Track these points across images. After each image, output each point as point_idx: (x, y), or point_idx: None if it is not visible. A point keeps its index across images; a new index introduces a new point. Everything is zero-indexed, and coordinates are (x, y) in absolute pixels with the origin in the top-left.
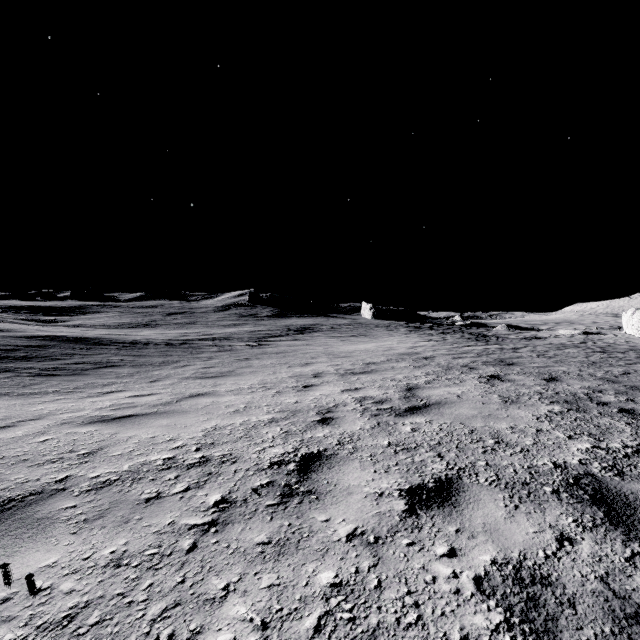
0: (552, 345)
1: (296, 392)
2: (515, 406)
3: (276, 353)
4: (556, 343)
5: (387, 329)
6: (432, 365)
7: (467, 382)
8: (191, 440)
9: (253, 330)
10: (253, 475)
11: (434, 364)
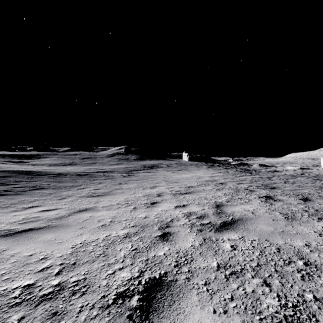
0: (287, 175)
1: (146, 208)
2: (296, 222)
3: (137, 180)
4: (288, 174)
5: (196, 166)
6: (226, 188)
7: (253, 201)
8: (58, 259)
9: (126, 167)
10: (95, 317)
11: (227, 187)
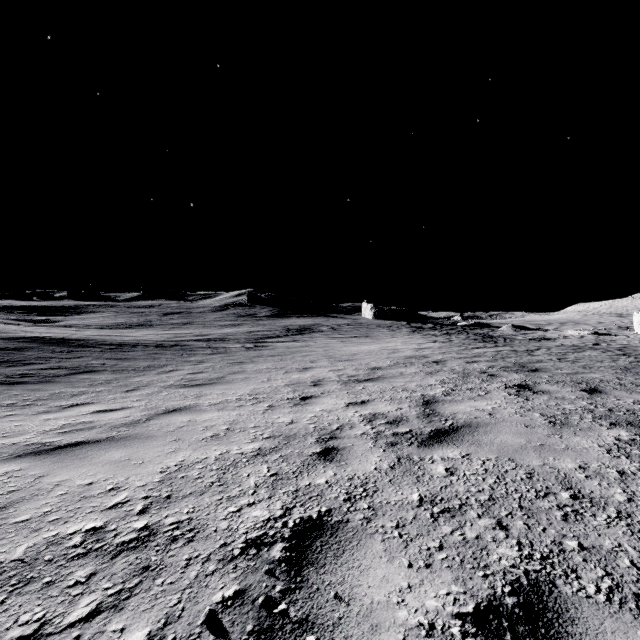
0: (566, 347)
1: (292, 406)
2: (569, 430)
3: (273, 356)
4: (568, 344)
5: (389, 329)
6: (445, 371)
7: (494, 394)
8: (140, 490)
9: (251, 330)
10: (214, 573)
11: (447, 370)
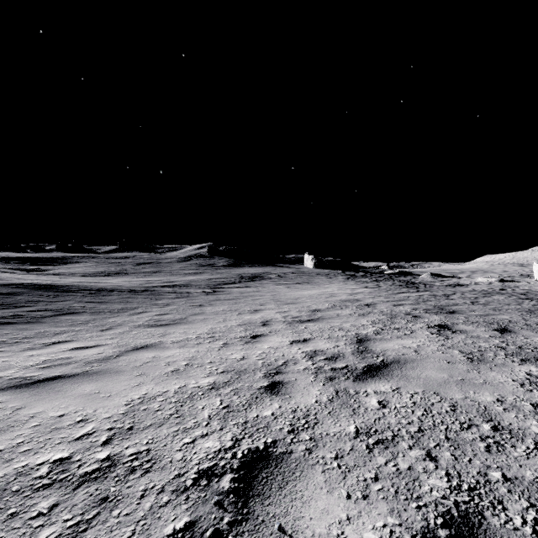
0: (477, 292)
1: (243, 344)
2: (485, 366)
3: (228, 299)
4: (479, 290)
5: (327, 277)
6: (376, 313)
7: (418, 333)
8: (106, 422)
9: (210, 278)
10: (167, 504)
11: (377, 312)
